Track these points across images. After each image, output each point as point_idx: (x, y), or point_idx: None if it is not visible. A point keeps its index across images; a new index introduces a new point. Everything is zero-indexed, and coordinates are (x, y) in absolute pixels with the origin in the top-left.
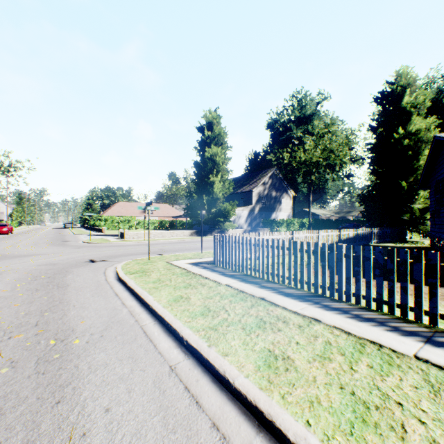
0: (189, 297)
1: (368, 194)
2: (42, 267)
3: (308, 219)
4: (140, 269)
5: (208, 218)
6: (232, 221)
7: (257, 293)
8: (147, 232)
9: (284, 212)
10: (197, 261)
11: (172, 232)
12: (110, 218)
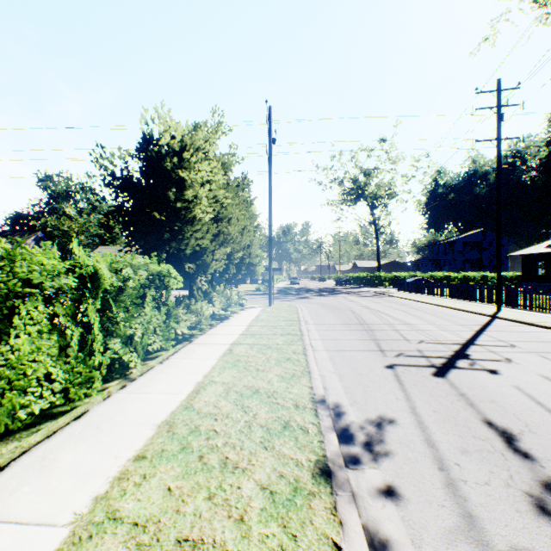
0: None
1: None
2: None
3: None
4: None
5: None
6: None
7: None
8: None
9: None
10: None
11: None
12: None
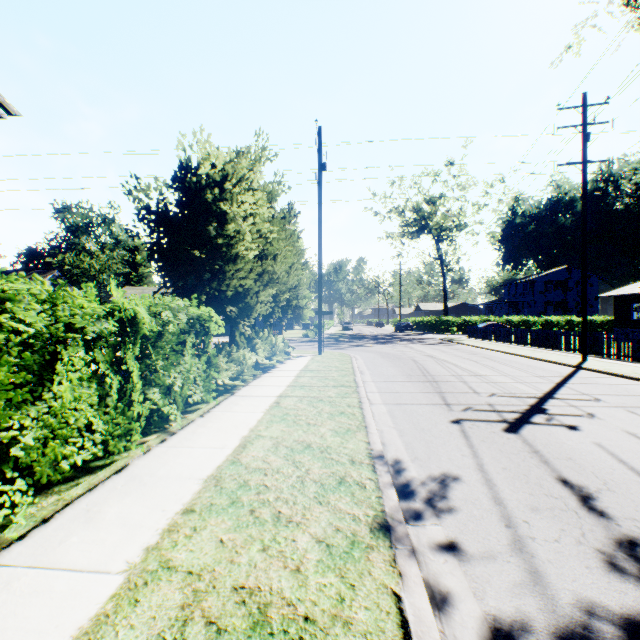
0: None
1: None
2: None
3: None
4: None
5: None
6: None
7: None
8: None
9: None
10: None
11: None
12: None
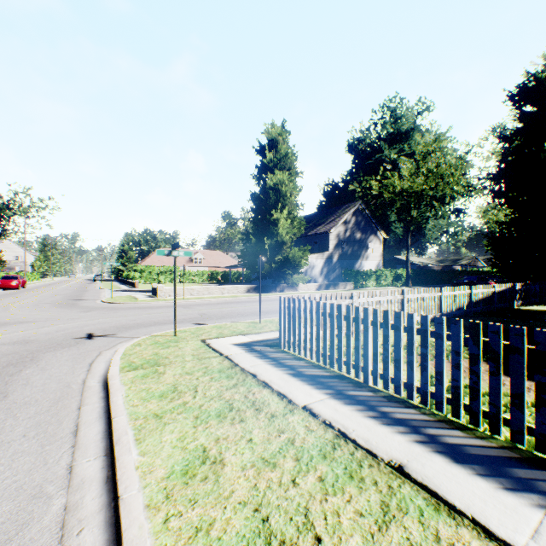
0: (222, 460)
1: (501, 234)
2: (3, 348)
3: (405, 270)
4: (152, 358)
5: (271, 268)
6: (303, 273)
7: (381, 446)
8: (188, 288)
9: (371, 260)
10: (251, 341)
11: (222, 288)
12: (148, 268)
